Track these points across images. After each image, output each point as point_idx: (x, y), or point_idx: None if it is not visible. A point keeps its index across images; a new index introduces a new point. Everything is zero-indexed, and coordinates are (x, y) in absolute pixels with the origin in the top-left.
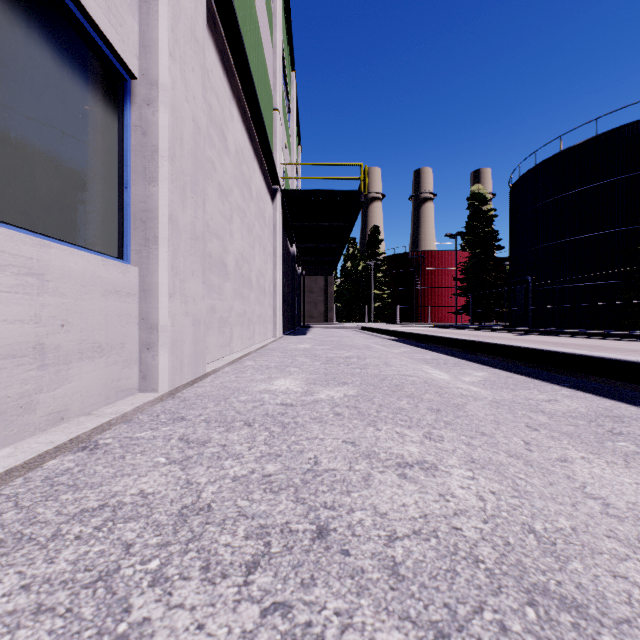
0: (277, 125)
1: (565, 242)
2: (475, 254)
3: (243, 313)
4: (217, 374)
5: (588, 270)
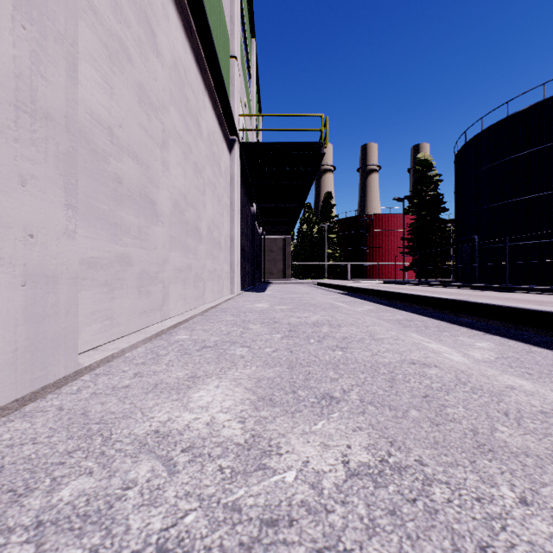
0: (235, 73)
1: (512, 202)
2: (422, 216)
3: (187, 267)
4: (110, 365)
5: (535, 229)
